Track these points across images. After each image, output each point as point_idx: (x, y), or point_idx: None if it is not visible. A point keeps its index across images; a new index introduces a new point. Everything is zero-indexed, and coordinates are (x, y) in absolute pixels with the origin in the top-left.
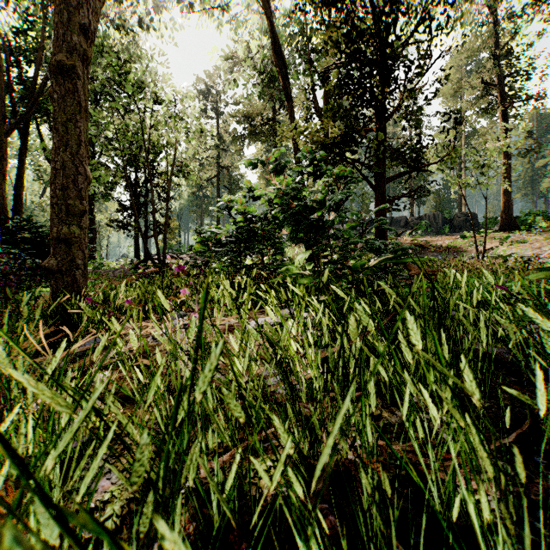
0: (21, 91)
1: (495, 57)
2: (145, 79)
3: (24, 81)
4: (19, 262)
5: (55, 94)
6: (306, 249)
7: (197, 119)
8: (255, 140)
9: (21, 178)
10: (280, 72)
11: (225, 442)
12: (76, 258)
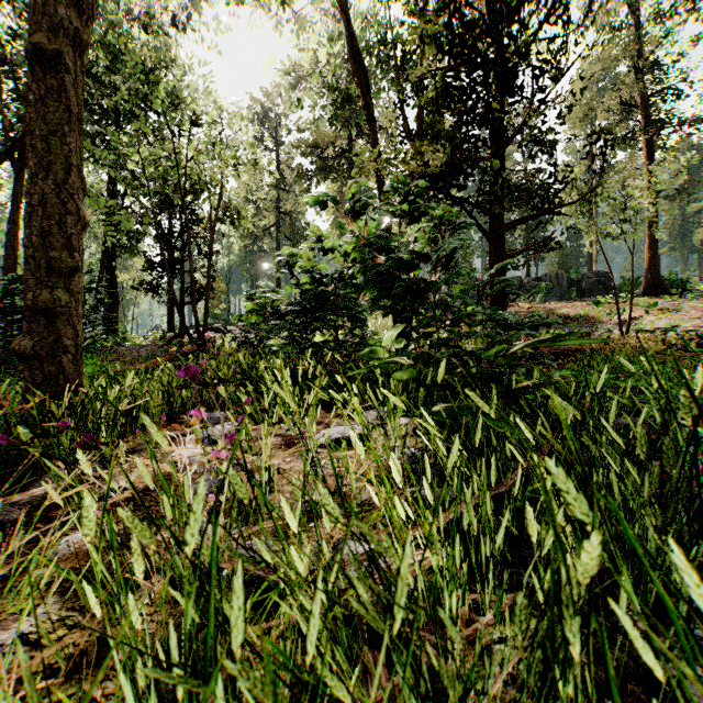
0: (18, 112)
1: (637, 69)
2: (180, 93)
3: (21, 98)
4: (4, 339)
5: (31, 96)
6: (394, 320)
7: (249, 147)
8: (326, 177)
9: (16, 225)
10: (360, 83)
11: None
12: (64, 337)
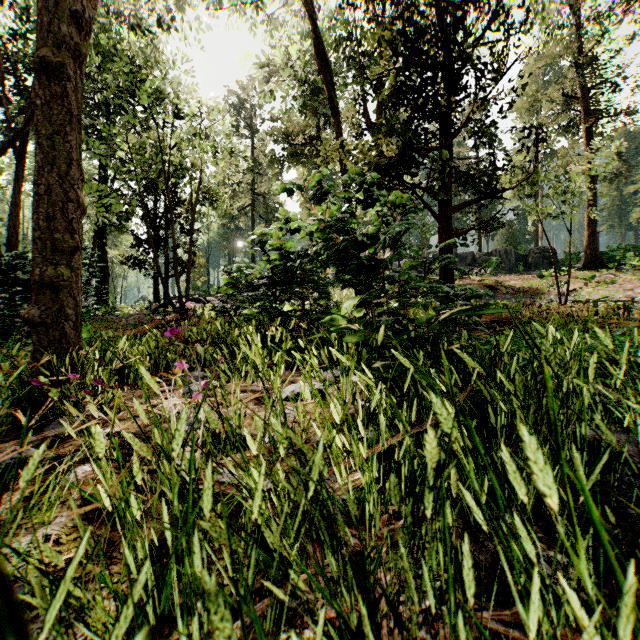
0: (18, 104)
1: (578, 65)
2: (164, 89)
3: (22, 92)
4: (9, 308)
5: (38, 100)
6: (356, 292)
7: (226, 136)
8: (296, 162)
9: (17, 207)
10: (325, 80)
11: (232, 601)
12: (66, 306)
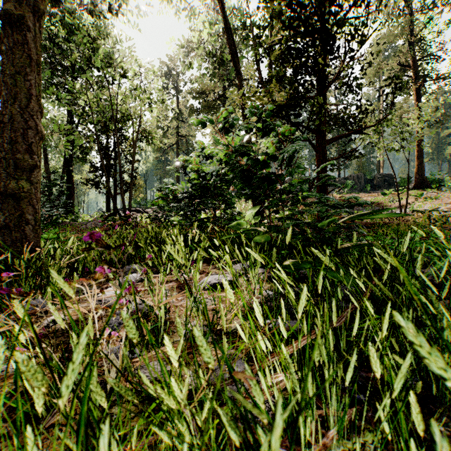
0: None
1: (410, 43)
2: (113, 56)
3: None
4: None
5: (4, 47)
6: (253, 204)
7: (158, 92)
8: (209, 112)
9: None
10: (230, 49)
11: None
12: (26, 213)
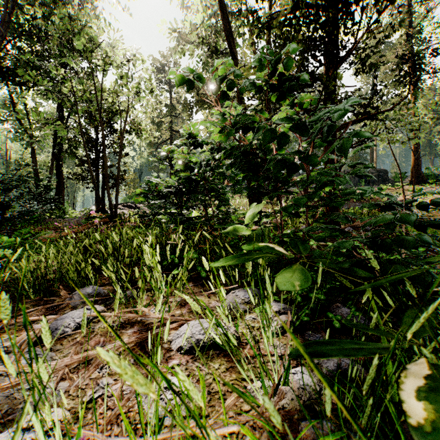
0: None
1: (406, 36)
2: (96, 39)
3: None
4: None
5: None
6: (249, 200)
7: (148, 80)
8: (202, 106)
9: None
10: (225, 30)
11: None
12: None
